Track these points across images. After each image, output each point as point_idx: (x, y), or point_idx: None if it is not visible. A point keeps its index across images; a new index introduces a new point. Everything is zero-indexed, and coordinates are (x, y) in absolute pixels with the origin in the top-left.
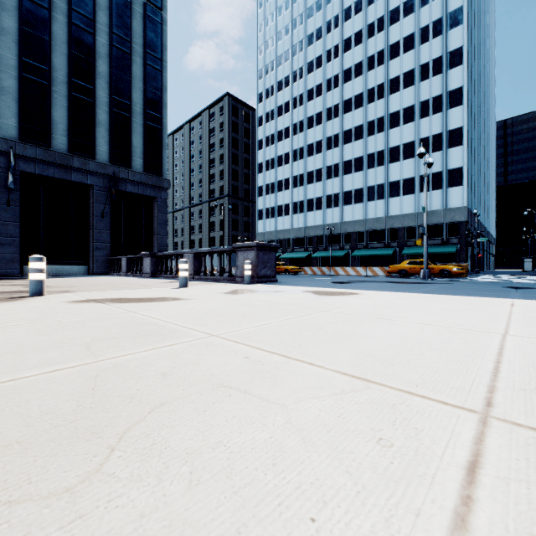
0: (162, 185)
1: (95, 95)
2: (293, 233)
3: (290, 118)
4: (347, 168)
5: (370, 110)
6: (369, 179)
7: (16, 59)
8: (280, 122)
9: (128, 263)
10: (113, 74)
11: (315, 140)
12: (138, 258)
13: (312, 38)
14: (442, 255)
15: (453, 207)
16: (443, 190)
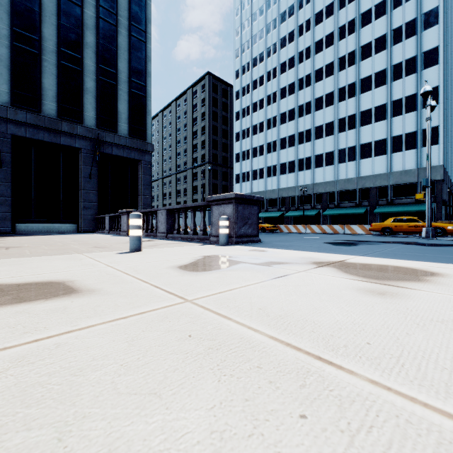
0: (145, 149)
1: (82, 63)
2: (267, 194)
3: (264, 90)
4: (318, 133)
5: (341, 77)
6: (340, 142)
7: (8, 29)
8: (255, 95)
9: (110, 221)
10: (100, 45)
11: (287, 109)
12: (118, 216)
13: (285, 15)
14: (416, 213)
15: None
16: (417, 150)
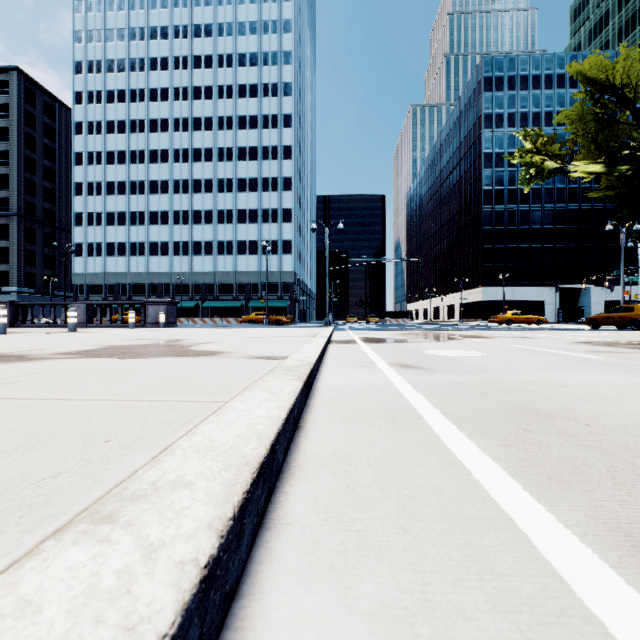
0: None
1: None
2: (131, 278)
3: (126, 141)
4: (197, 218)
5: (220, 169)
6: (220, 234)
7: None
8: (111, 141)
9: None
10: None
11: (160, 178)
12: None
13: (157, 63)
14: (278, 308)
15: (286, 270)
16: (279, 256)
